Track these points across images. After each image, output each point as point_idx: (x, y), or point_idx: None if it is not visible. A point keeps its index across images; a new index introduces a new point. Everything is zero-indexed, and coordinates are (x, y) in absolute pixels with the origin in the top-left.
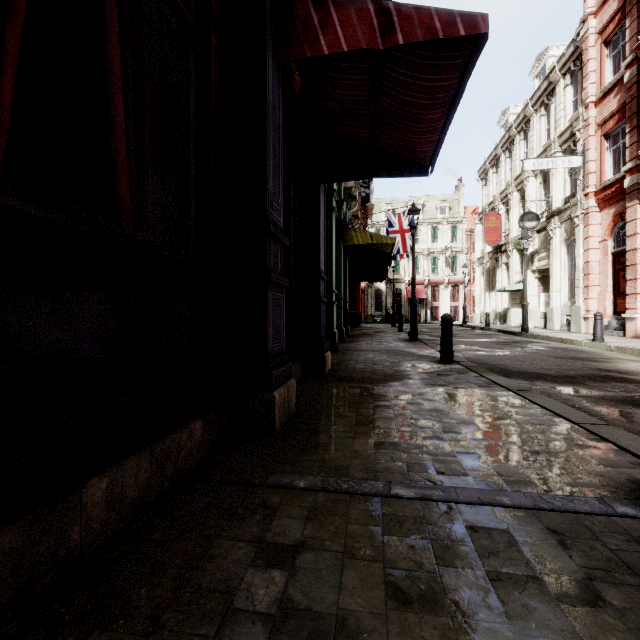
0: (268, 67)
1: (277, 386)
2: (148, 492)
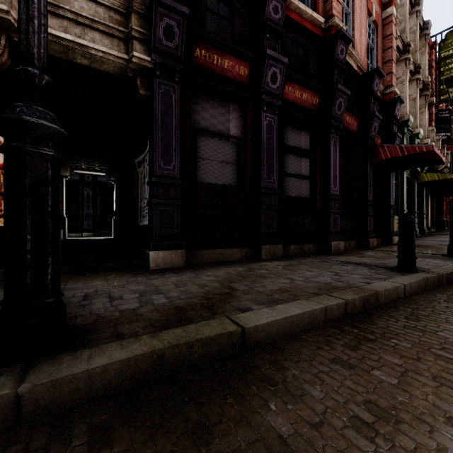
0: (368, 167)
1: (370, 238)
2: (348, 247)
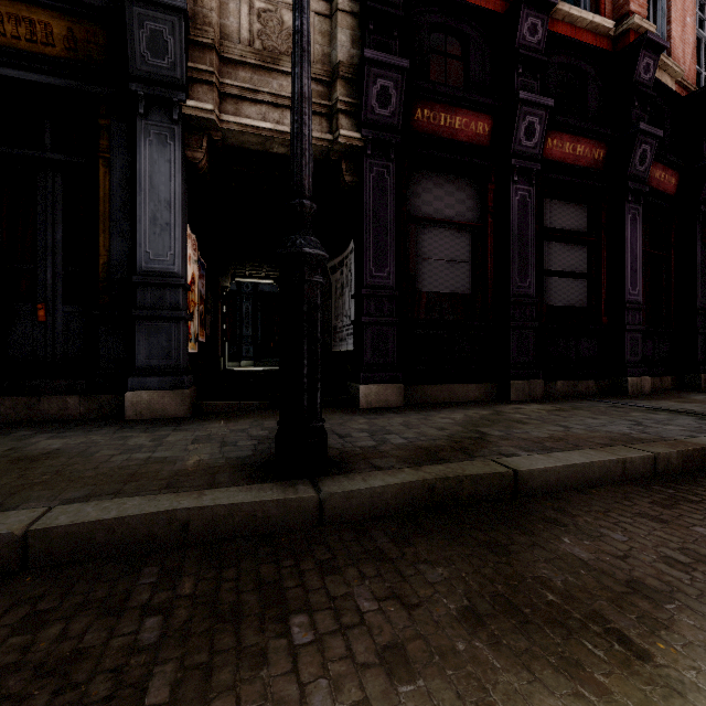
0: (697, 251)
1: (702, 373)
2: (659, 387)
